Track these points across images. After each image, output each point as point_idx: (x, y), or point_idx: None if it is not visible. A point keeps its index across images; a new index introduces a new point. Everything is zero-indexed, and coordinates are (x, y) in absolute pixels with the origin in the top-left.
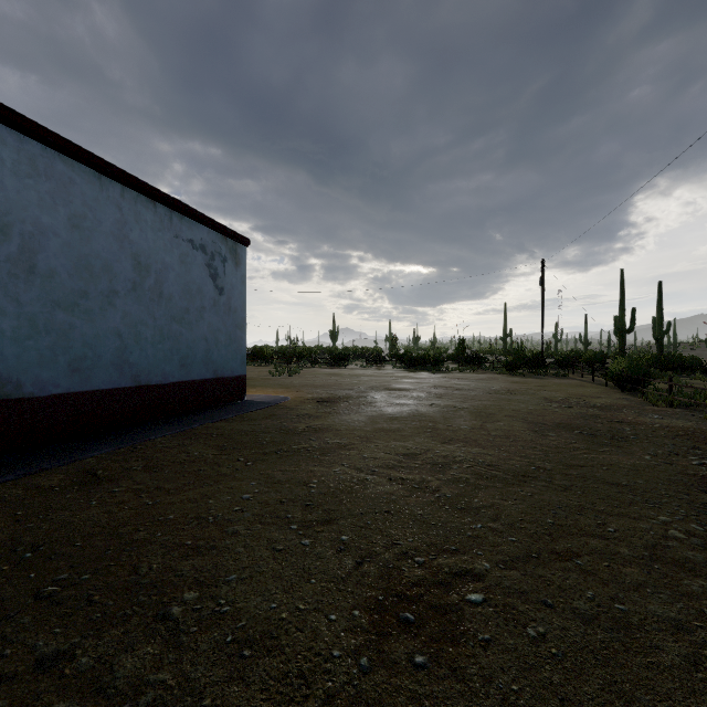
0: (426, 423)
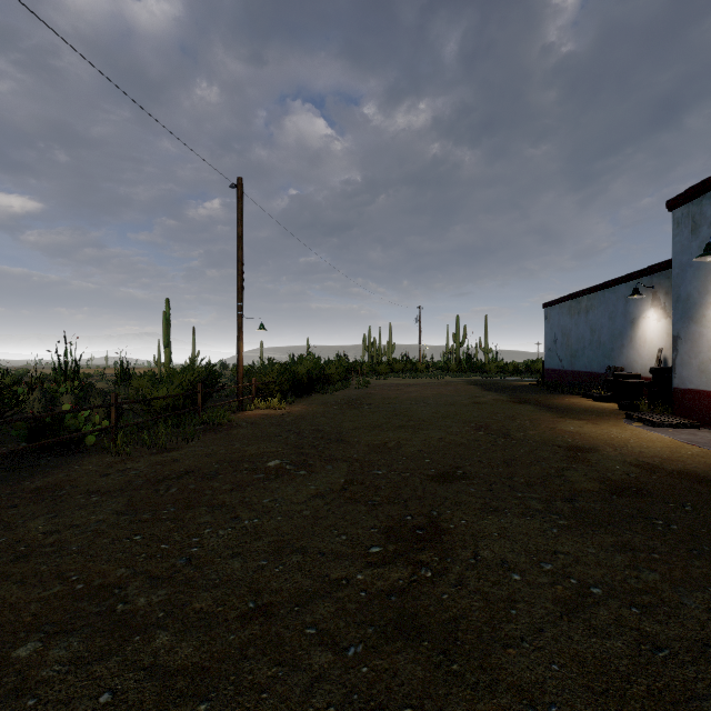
0: None
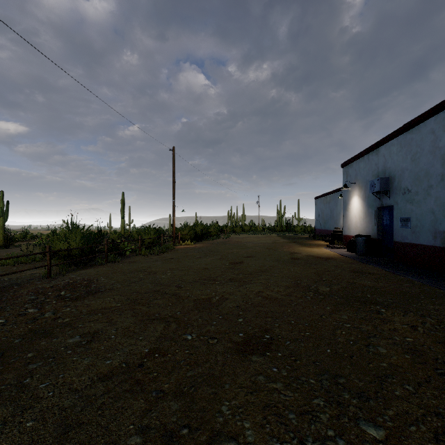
0: (247, 338)
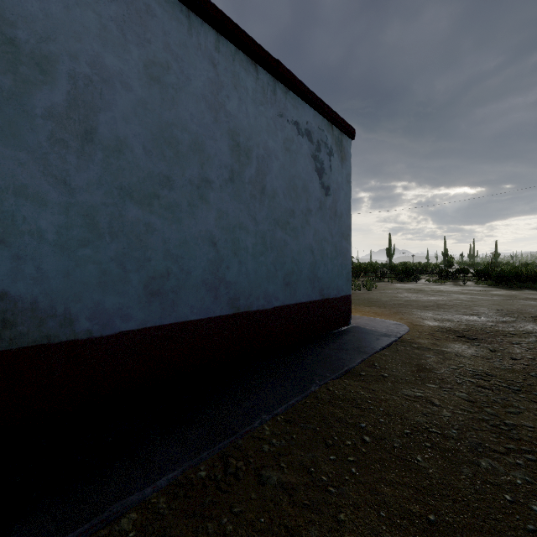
0: None
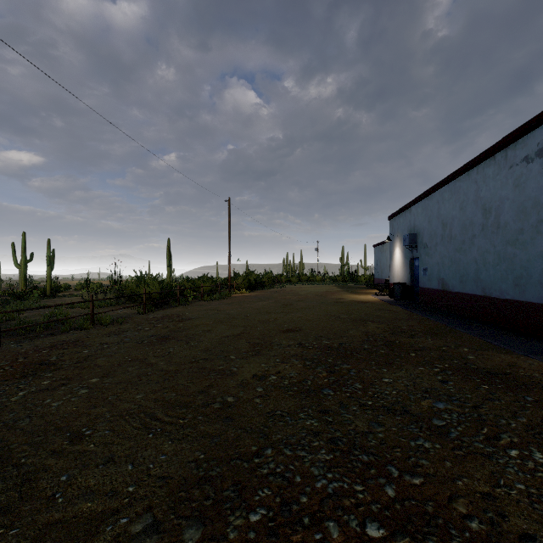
0: (288, 329)
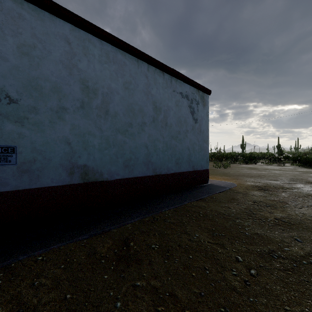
0: None
